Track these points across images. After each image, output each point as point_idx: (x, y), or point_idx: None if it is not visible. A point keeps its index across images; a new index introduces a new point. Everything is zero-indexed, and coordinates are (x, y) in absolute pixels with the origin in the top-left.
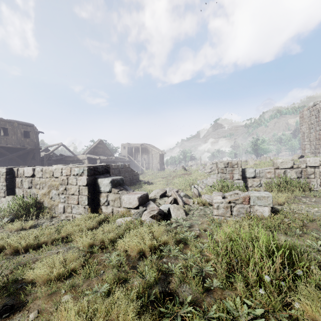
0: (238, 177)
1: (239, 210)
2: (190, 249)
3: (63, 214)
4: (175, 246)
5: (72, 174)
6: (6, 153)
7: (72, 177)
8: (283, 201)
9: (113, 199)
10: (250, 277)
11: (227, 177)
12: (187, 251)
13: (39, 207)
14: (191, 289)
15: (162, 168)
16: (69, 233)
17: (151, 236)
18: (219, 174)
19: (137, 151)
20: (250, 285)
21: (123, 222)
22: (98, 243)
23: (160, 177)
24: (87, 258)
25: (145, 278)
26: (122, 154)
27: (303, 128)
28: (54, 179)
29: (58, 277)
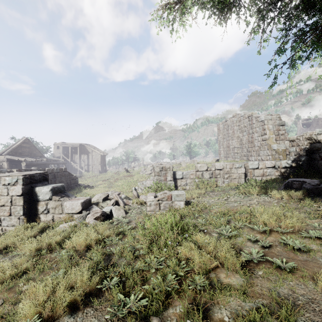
0: (170, 179)
1: (165, 206)
2: (127, 237)
3: None
4: (116, 237)
5: (2, 184)
6: None
7: (2, 187)
8: (196, 196)
9: (54, 206)
10: (161, 244)
11: (162, 179)
12: (125, 239)
13: None
14: (126, 259)
15: (103, 170)
16: (7, 244)
17: (96, 233)
18: (156, 176)
19: (75, 151)
20: (160, 248)
21: (66, 227)
22: (45, 246)
23: (101, 180)
24: (36, 259)
25: (93, 260)
26: (55, 154)
27: (219, 137)
28: None
29: (12, 277)
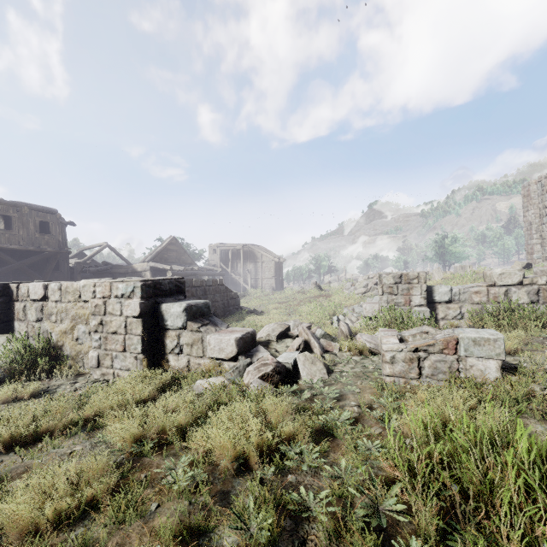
0: (420, 302)
1: (436, 367)
2: (345, 452)
3: (98, 370)
4: (311, 443)
5: (114, 296)
6: (8, 259)
7: (113, 301)
8: (514, 348)
9: (190, 342)
10: (505, 541)
11: (400, 302)
12: (337, 456)
13: (55, 356)
14: None
15: (279, 287)
16: (100, 410)
17: (262, 421)
18: (385, 295)
19: (237, 257)
20: None
21: (207, 387)
22: (153, 434)
23: (276, 301)
24: (126, 470)
25: (248, 529)
26: (211, 262)
27: (529, 215)
28: (82, 305)
29: (57, 521)
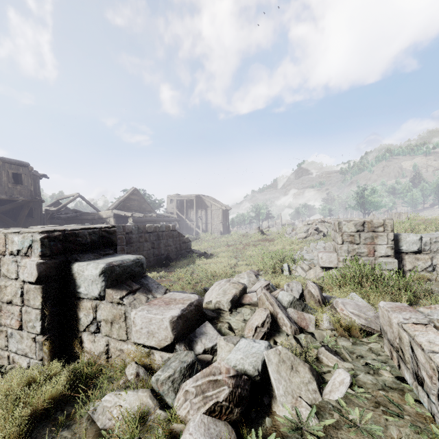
0: (386, 252)
1: None
2: None
3: None
4: None
5: (9, 252)
6: None
7: (8, 259)
8: None
9: (109, 318)
10: None
11: (363, 252)
12: None
13: None
14: None
15: (226, 231)
16: None
17: None
18: (346, 245)
19: (190, 205)
20: None
21: (117, 414)
22: None
23: (224, 244)
24: None
25: None
26: (169, 210)
27: None
28: None
29: None
